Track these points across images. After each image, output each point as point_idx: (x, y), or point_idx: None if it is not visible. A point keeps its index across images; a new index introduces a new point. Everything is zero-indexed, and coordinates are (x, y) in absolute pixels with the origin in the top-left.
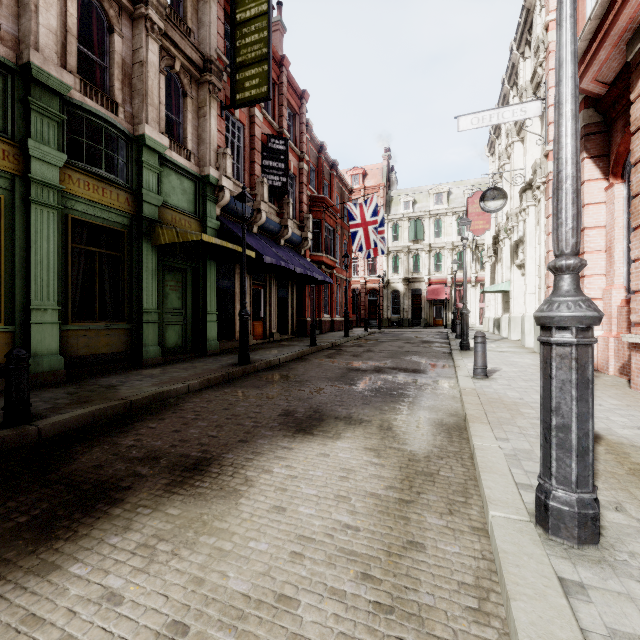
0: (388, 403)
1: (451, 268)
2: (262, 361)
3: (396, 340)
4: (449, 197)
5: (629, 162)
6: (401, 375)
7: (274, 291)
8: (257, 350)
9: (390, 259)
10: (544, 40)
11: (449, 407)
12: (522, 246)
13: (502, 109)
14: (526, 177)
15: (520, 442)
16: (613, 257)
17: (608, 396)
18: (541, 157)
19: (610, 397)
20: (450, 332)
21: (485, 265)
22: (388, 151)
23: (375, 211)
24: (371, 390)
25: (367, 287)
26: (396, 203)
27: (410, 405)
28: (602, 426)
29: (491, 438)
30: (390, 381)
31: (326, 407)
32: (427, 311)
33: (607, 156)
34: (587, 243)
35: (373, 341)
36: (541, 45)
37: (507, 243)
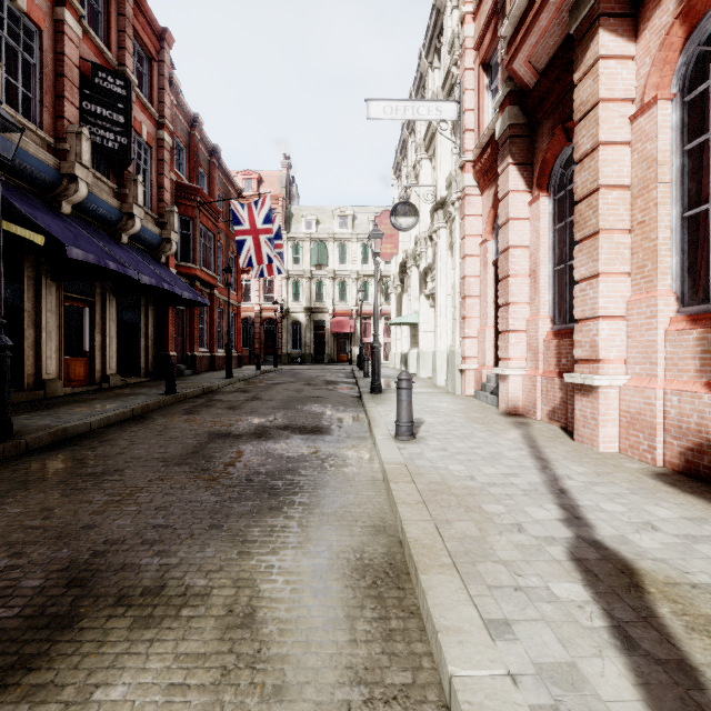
0: (262, 516)
1: (356, 299)
2: (44, 431)
3: (294, 381)
4: (354, 222)
5: (555, 172)
6: (295, 440)
7: (111, 311)
8: (60, 406)
9: (290, 284)
10: (459, 35)
11: (370, 508)
12: (431, 274)
13: (417, 103)
14: (437, 195)
15: (535, 630)
16: (539, 282)
17: (564, 458)
18: (457, 168)
19: (567, 459)
20: (356, 369)
21: (391, 296)
22: (288, 159)
23: (268, 216)
24: (237, 482)
25: (263, 316)
26: (297, 220)
27: (304, 515)
28: (610, 532)
29: (480, 634)
30: (275, 455)
31: (113, 556)
32: (331, 346)
33: (531, 165)
34: (512, 265)
35: (264, 383)
36: (456, 40)
37: (415, 271)
